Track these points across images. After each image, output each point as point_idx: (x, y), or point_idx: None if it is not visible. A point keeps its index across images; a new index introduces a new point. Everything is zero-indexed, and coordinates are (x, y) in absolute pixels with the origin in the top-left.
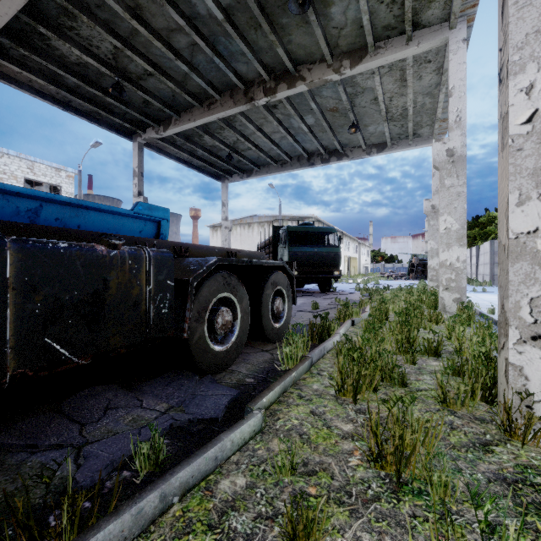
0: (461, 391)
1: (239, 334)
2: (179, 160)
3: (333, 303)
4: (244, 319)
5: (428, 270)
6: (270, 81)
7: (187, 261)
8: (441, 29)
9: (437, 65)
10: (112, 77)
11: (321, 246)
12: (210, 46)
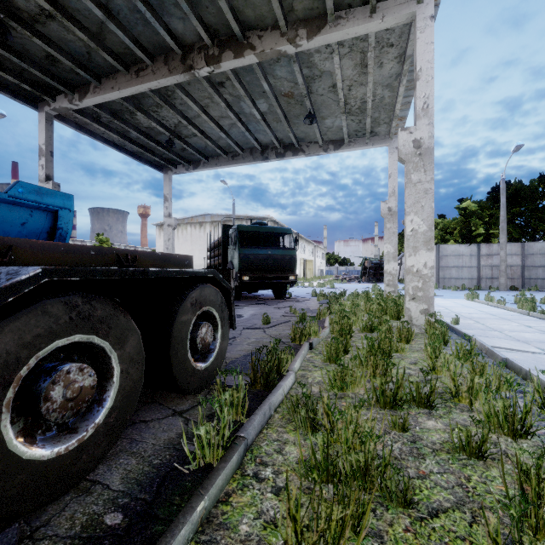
0: None
1: (117, 404)
2: (108, 142)
3: (288, 313)
4: (130, 373)
5: (385, 274)
6: (213, 47)
7: None
8: (408, 2)
9: (399, 51)
10: None
11: (275, 248)
12: None
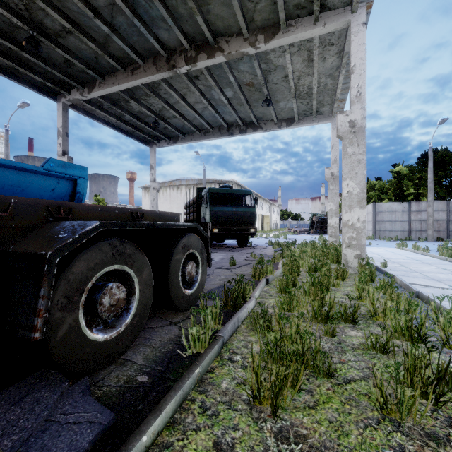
0: (407, 397)
1: (137, 312)
2: (107, 123)
3: (249, 258)
4: (145, 292)
5: (328, 227)
6: (190, 50)
7: (60, 226)
8: (344, 12)
9: (339, 48)
10: (26, 30)
11: (239, 206)
12: (130, 8)
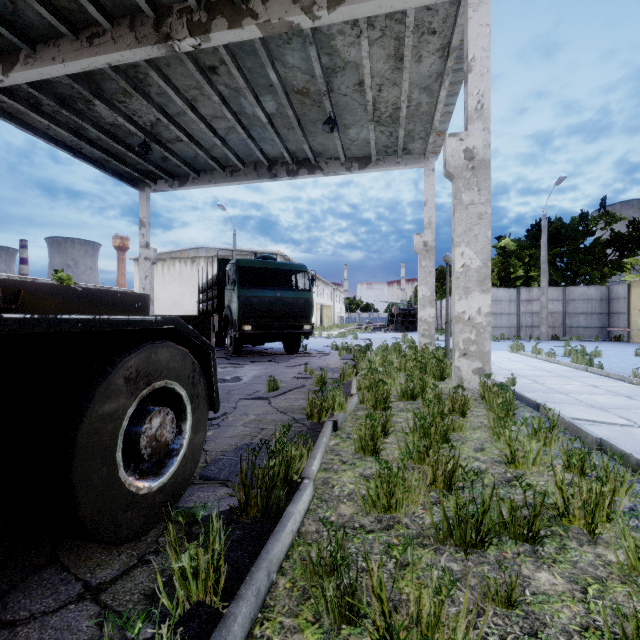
0: None
1: None
2: (55, 141)
3: (302, 374)
4: None
5: (420, 322)
6: (199, 11)
7: None
8: None
9: (442, 41)
10: None
11: (286, 289)
12: None
